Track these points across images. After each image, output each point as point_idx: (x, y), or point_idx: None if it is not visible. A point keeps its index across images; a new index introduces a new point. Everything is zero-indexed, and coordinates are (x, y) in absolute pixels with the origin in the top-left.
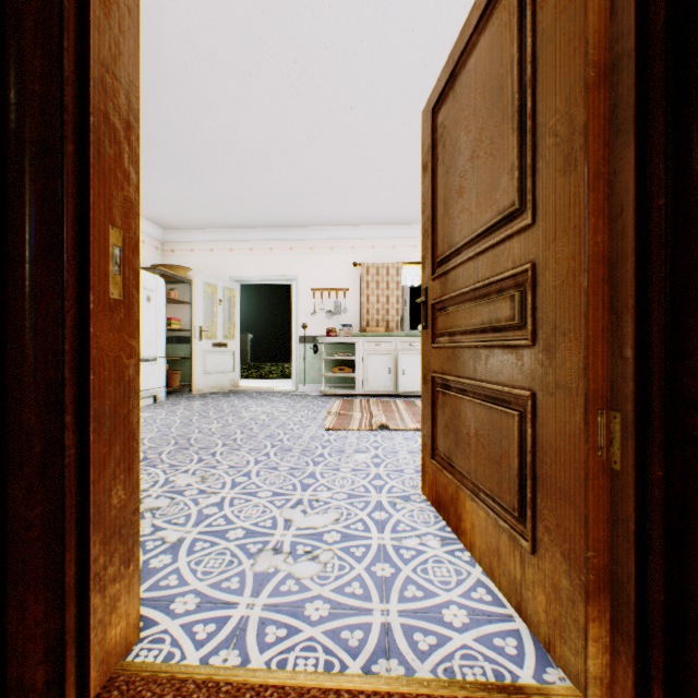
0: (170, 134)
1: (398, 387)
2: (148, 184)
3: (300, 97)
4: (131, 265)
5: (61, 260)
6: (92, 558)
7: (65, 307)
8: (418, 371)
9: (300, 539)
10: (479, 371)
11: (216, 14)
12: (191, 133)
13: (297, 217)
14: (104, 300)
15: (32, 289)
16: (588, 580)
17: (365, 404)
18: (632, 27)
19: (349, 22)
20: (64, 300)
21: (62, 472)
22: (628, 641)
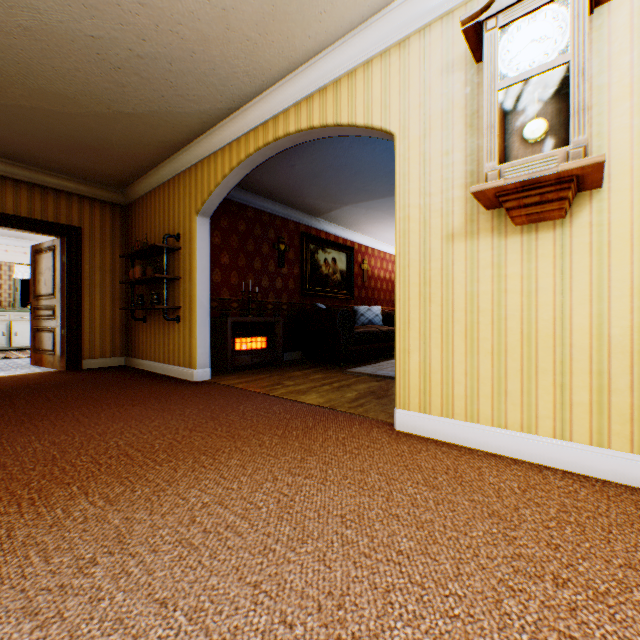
0: None
1: (13, 344)
2: None
3: None
4: None
5: None
6: None
7: None
8: (29, 333)
9: None
10: (48, 325)
11: None
12: None
13: None
14: None
15: None
16: (62, 353)
17: None
18: (67, 278)
19: None
20: None
21: None
22: (67, 359)
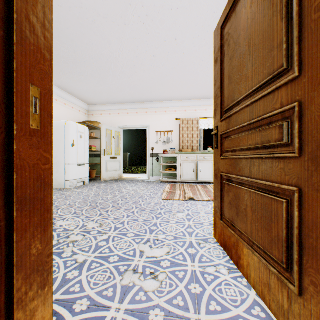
0: (89, 58)
1: (198, 178)
2: (80, 83)
3: (150, 35)
4: (46, 109)
5: None
6: (15, 290)
7: None
8: (207, 170)
9: (148, 264)
10: (253, 172)
11: None
12: (98, 57)
13: (149, 97)
14: (25, 129)
15: None
16: None
17: (182, 186)
18: None
19: None
20: None
21: None
22: None
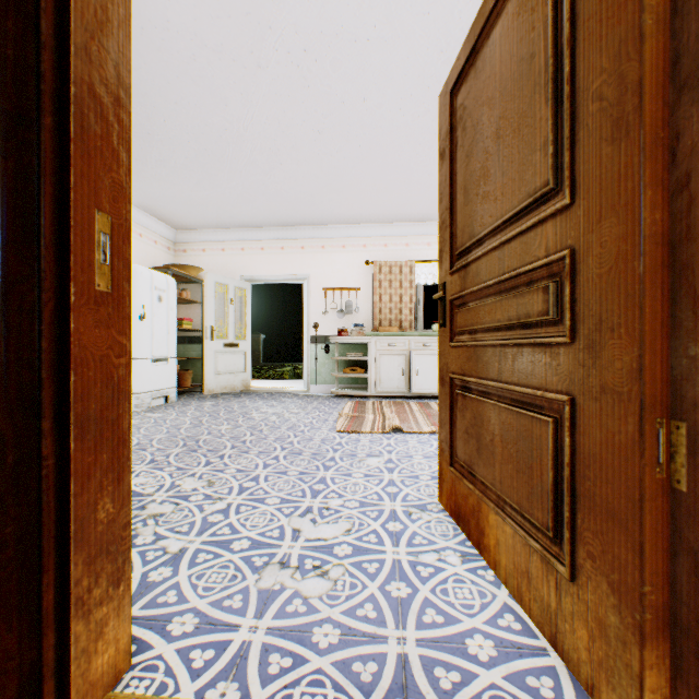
0: (180, 131)
1: (412, 388)
2: (159, 184)
3: (311, 89)
4: (121, 255)
5: (37, 246)
6: (73, 581)
7: (43, 299)
8: (432, 372)
9: (309, 552)
10: (505, 372)
11: (223, 2)
12: (200, 130)
13: (308, 215)
14: (88, 292)
15: (3, 279)
16: (644, 620)
17: (378, 405)
18: None
19: (361, 6)
20: (41, 291)
21: (39, 485)
22: (697, 698)
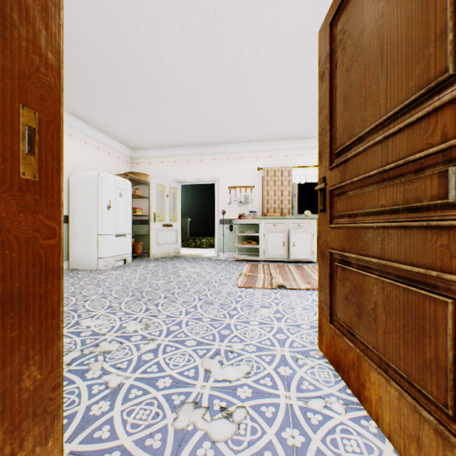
0: (131, 80)
1: (290, 255)
2: (120, 118)
3: (219, 43)
4: (49, 148)
5: None
6: None
7: None
8: (304, 244)
9: (217, 392)
10: (388, 251)
11: None
12: (145, 78)
13: (218, 137)
14: (10, 179)
15: None
16: None
17: (266, 267)
18: None
19: None
20: None
21: None
22: None
